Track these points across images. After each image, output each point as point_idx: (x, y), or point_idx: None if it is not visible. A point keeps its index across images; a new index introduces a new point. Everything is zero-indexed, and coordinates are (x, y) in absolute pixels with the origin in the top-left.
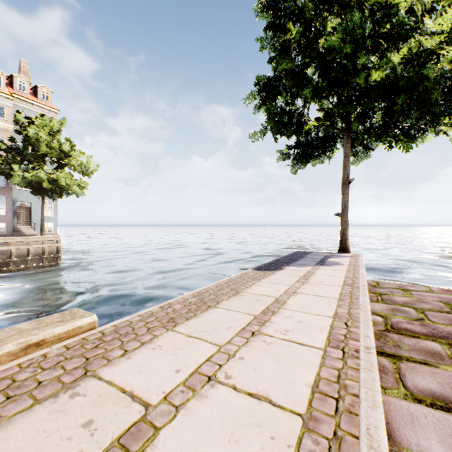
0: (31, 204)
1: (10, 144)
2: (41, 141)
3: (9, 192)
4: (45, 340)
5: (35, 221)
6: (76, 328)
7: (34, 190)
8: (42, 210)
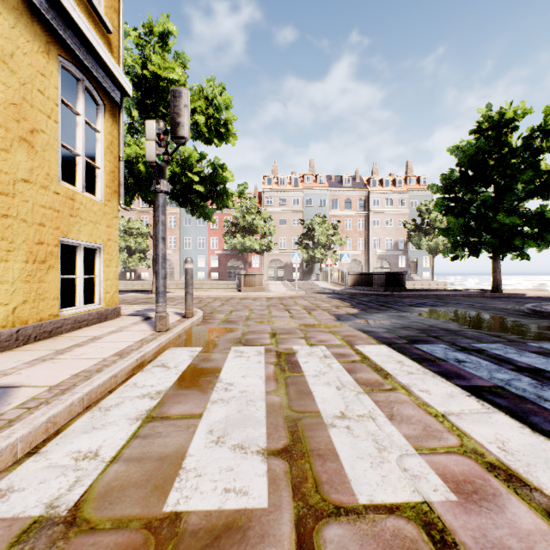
0: (417, 259)
1: (407, 222)
2: (436, 220)
3: (406, 253)
4: (541, 290)
5: (419, 271)
6: (545, 290)
7: (430, 251)
8: (432, 264)
